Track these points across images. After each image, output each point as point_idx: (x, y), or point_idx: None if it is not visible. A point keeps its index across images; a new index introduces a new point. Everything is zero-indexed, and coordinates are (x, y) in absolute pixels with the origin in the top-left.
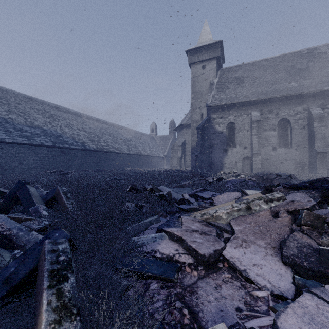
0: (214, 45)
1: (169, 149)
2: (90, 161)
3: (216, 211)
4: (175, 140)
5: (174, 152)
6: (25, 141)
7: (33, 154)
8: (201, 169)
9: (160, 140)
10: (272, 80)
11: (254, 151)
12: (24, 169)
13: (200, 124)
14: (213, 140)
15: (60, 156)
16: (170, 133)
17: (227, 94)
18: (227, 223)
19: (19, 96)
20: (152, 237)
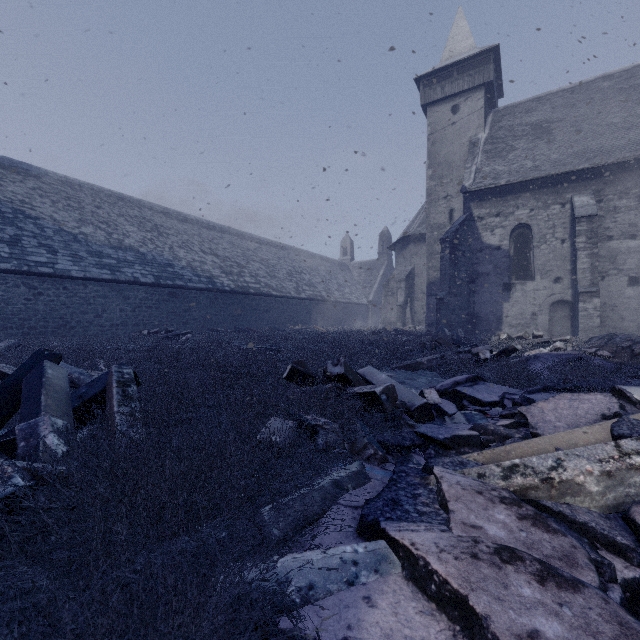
0: (478, 58)
1: (379, 288)
2: (224, 312)
3: (558, 461)
4: (391, 269)
5: (388, 295)
6: (106, 274)
7: (120, 300)
8: (450, 330)
9: (360, 270)
10: (625, 120)
11: (582, 287)
12: (104, 328)
13: (448, 232)
14: (477, 264)
15: (169, 302)
16: (381, 257)
17: (512, 161)
18: (605, 509)
19: (100, 195)
20: (345, 559)
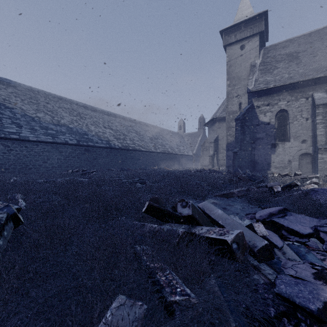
0: (256, 18)
1: (199, 147)
2: (115, 159)
3: None
4: (205, 137)
5: (204, 150)
6: (49, 139)
7: (57, 153)
8: (241, 170)
9: (188, 137)
10: None
11: (320, 145)
12: (48, 169)
13: (239, 114)
14: (256, 133)
15: (85, 154)
16: (200, 130)
17: (276, 75)
18: None
19: (49, 96)
20: None
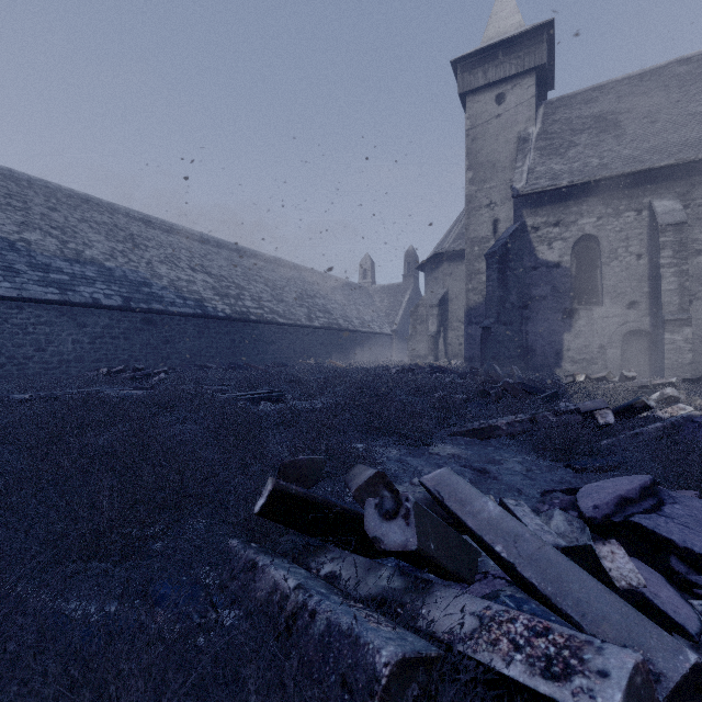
0: (529, 37)
1: (405, 316)
2: (217, 343)
3: None
4: (418, 294)
5: (417, 323)
6: (52, 294)
7: (73, 328)
8: (499, 366)
9: (383, 295)
10: None
11: (668, 313)
12: (49, 365)
13: (495, 245)
14: (531, 285)
15: (143, 331)
16: (407, 280)
17: (574, 159)
18: None
19: (57, 194)
20: None
